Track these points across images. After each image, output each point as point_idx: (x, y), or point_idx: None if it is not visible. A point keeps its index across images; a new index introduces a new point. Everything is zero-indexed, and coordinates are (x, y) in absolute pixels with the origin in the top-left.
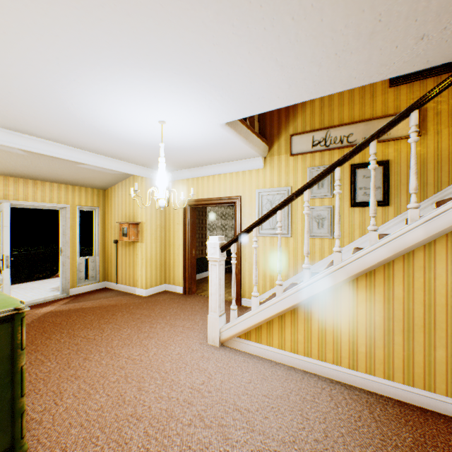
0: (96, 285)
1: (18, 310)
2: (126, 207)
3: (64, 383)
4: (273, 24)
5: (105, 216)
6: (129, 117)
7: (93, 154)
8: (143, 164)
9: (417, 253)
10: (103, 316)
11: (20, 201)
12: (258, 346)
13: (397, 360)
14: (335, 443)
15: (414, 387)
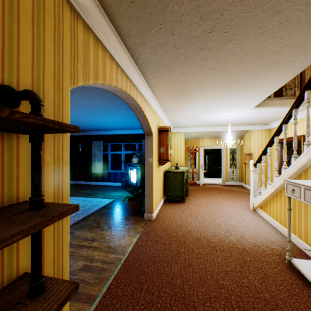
0: (236, 183)
1: (183, 171)
2: (247, 146)
3: (200, 198)
4: (218, 99)
5: (241, 150)
6: (218, 118)
7: (223, 126)
8: (248, 124)
9: (308, 170)
10: (226, 191)
11: (207, 146)
12: (263, 213)
13: (302, 228)
14: (242, 231)
15: (307, 244)
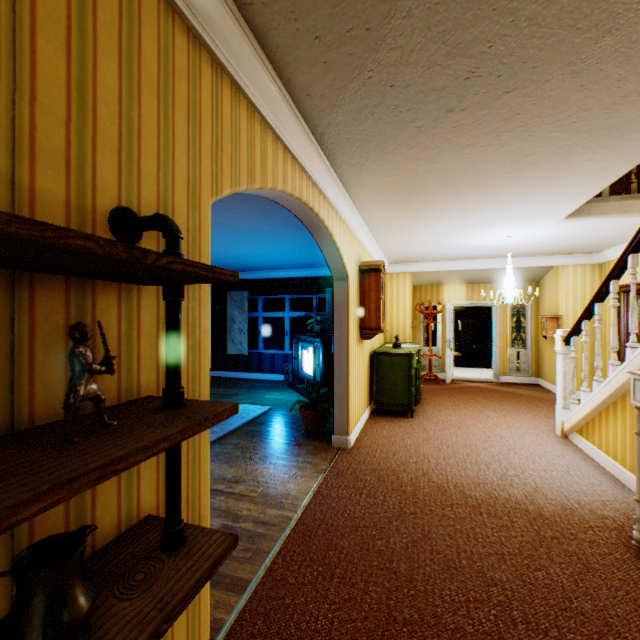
0: (526, 379)
1: (410, 352)
2: (550, 300)
3: (445, 409)
4: (484, 204)
5: (537, 309)
6: (485, 241)
7: (497, 259)
8: (553, 254)
9: None
10: (503, 396)
11: (461, 302)
12: (585, 443)
13: None
14: (537, 479)
15: None
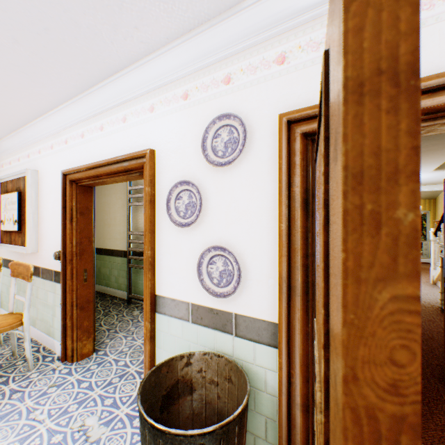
0: (426, 260)
1: None
2: (441, 210)
3: None
4: None
5: (434, 216)
6: None
7: None
8: (439, 184)
9: None
10: None
11: None
12: None
13: None
14: None
15: None
